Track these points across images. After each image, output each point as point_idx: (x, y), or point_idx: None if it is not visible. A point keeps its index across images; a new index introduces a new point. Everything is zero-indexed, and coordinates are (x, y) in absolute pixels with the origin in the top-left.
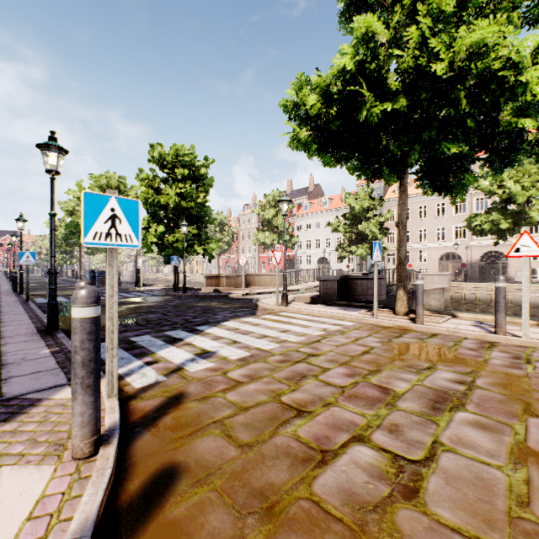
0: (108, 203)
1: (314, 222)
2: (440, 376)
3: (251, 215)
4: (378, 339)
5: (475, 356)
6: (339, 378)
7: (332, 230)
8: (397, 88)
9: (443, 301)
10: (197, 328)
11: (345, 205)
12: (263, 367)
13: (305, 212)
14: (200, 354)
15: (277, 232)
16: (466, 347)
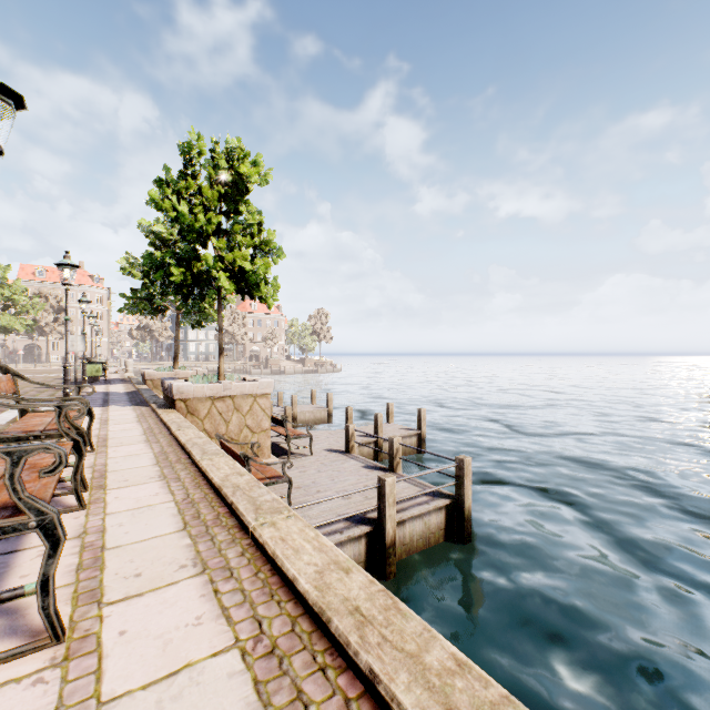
0: None
1: None
2: None
3: None
4: None
5: None
6: None
7: None
8: None
9: None
10: None
11: None
12: None
13: None
14: None
15: None
16: None
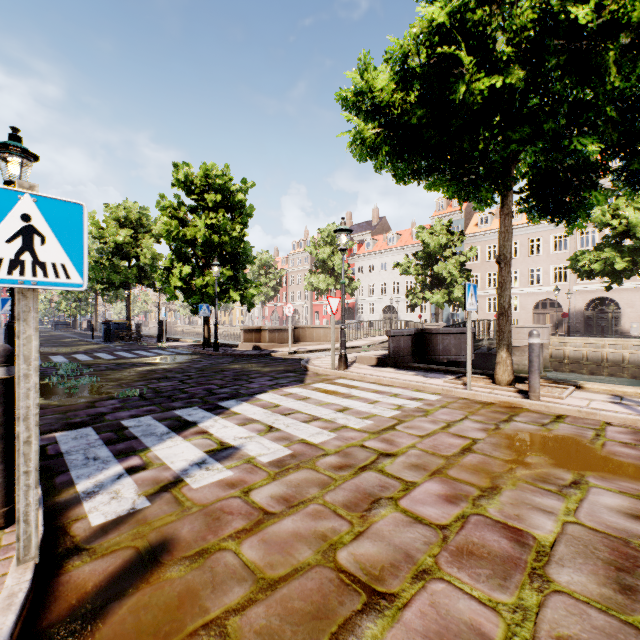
0: (15, 204)
1: (379, 263)
2: (600, 501)
3: (302, 254)
4: (480, 425)
5: (639, 459)
6: (434, 506)
7: (401, 272)
8: (510, 54)
9: (542, 361)
10: (221, 403)
11: (417, 241)
12: (308, 480)
13: (367, 251)
14: (215, 453)
15: (334, 274)
16: (616, 440)
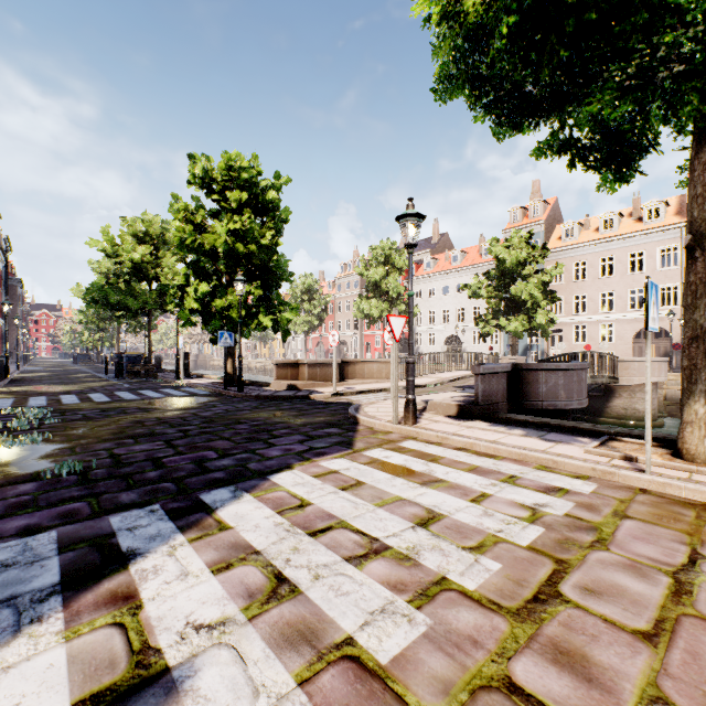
0: None
1: (440, 286)
2: None
3: (351, 278)
4: None
5: None
6: None
7: (469, 294)
8: None
9: (657, 404)
10: (205, 496)
11: (486, 260)
12: None
13: (427, 272)
14: None
15: (387, 299)
16: None
